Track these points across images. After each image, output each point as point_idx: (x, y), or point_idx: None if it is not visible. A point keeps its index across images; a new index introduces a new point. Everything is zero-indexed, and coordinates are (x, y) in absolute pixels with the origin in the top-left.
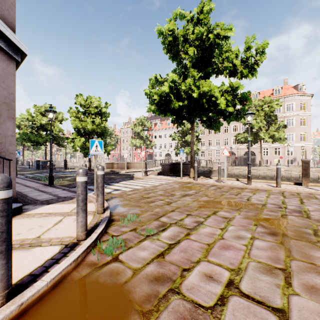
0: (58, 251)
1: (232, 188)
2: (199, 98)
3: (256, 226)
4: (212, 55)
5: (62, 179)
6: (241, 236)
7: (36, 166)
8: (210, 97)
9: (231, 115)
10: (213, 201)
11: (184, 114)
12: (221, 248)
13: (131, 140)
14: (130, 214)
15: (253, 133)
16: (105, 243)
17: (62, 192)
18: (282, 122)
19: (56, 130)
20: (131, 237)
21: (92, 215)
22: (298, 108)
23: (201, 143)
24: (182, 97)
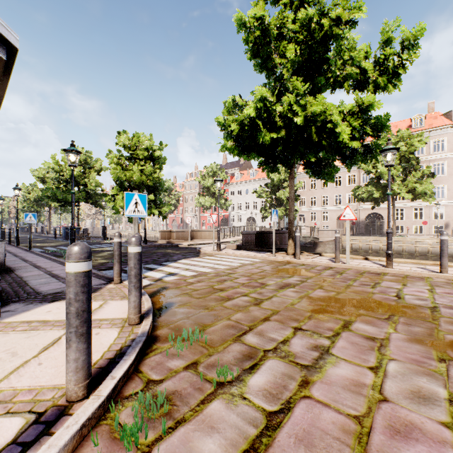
0: (12, 436)
1: (360, 273)
2: (305, 125)
3: (446, 364)
4: (324, 57)
5: (94, 255)
6: (426, 394)
7: (64, 236)
8: (323, 124)
9: (355, 154)
10: (336, 298)
11: (279, 154)
12: (392, 433)
13: (198, 198)
14: (188, 326)
15: (382, 186)
16: (129, 405)
17: None
18: (427, 168)
19: (91, 184)
20: (185, 388)
21: (119, 328)
22: (452, 147)
23: (300, 201)
24: (277, 125)
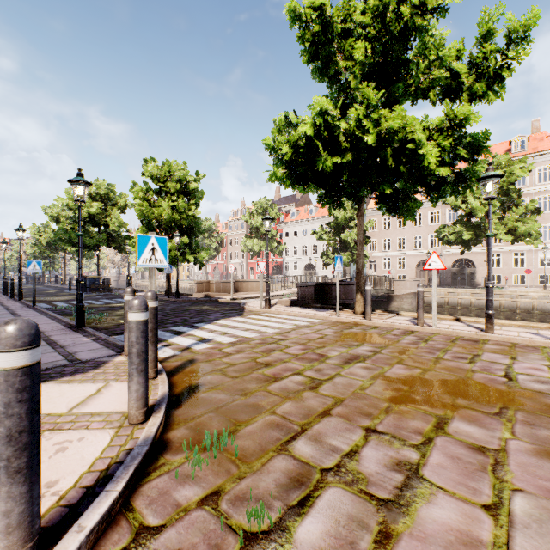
0: None
1: (452, 340)
2: (379, 145)
3: None
4: (403, 59)
5: (111, 313)
6: None
7: None
8: (403, 144)
9: (443, 184)
10: (423, 379)
11: (344, 185)
12: None
13: (245, 241)
14: (215, 423)
15: (474, 225)
16: None
17: (89, 347)
18: (532, 202)
19: (114, 225)
20: (194, 545)
21: (114, 428)
22: None
23: (370, 245)
24: (341, 147)
